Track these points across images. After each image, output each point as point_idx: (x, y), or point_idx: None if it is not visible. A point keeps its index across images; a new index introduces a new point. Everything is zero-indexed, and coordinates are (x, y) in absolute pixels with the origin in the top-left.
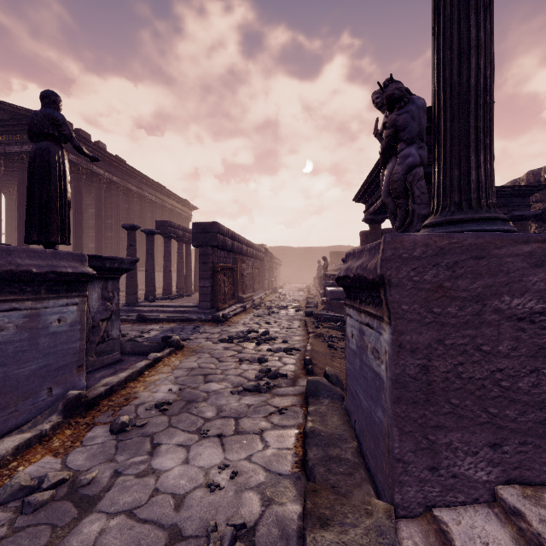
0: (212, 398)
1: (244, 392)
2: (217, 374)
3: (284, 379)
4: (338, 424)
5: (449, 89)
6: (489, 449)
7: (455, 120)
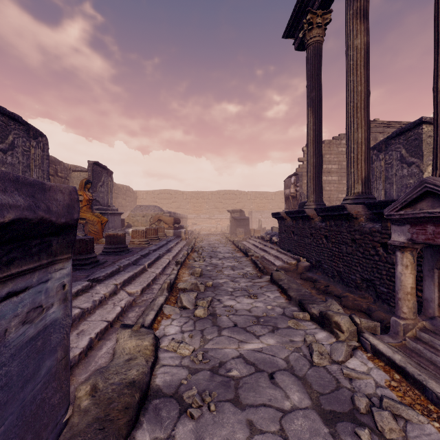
0: None
1: None
2: None
3: None
4: None
5: None
6: None
7: None
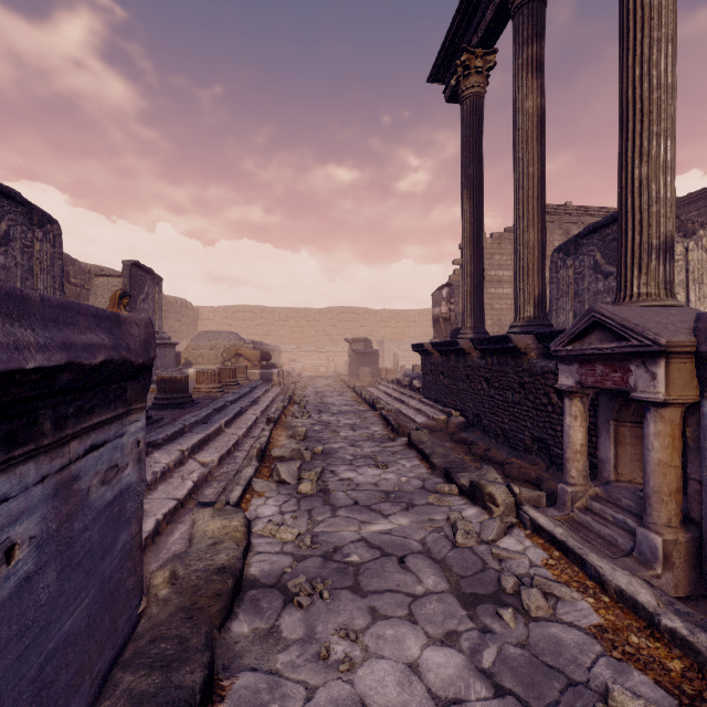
0: None
1: None
2: None
3: None
4: None
5: None
6: None
7: None
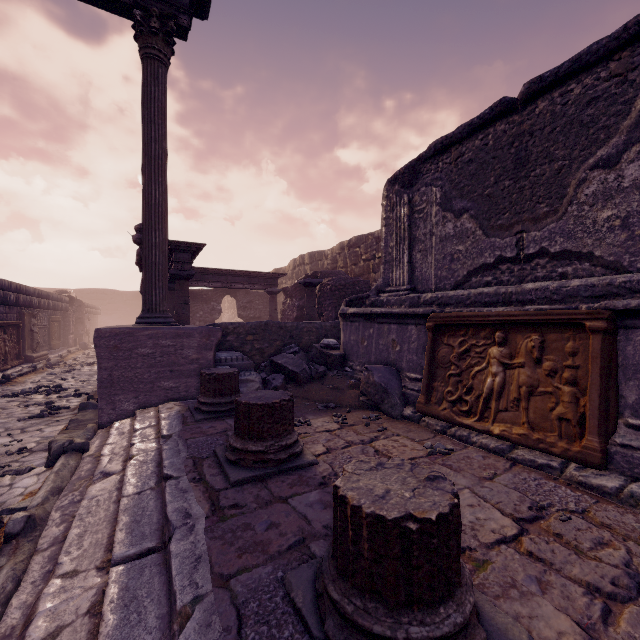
0: (1, 425)
1: (30, 419)
2: (3, 416)
3: (67, 409)
4: (92, 416)
5: (145, 260)
6: (134, 399)
7: (147, 274)
